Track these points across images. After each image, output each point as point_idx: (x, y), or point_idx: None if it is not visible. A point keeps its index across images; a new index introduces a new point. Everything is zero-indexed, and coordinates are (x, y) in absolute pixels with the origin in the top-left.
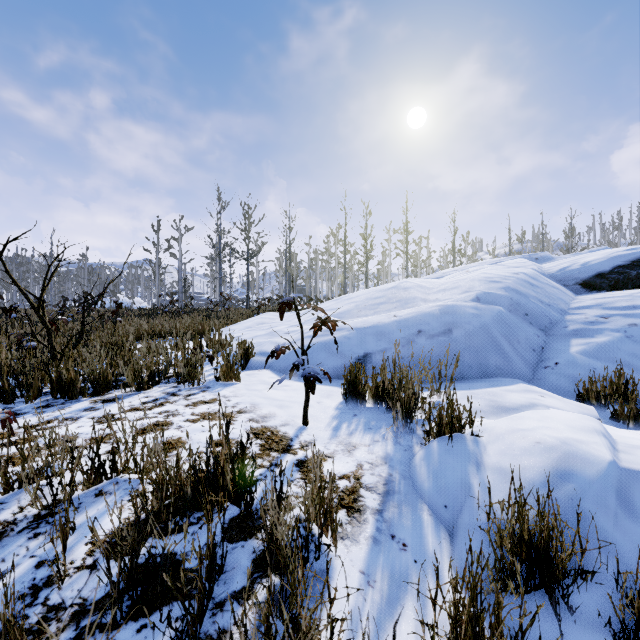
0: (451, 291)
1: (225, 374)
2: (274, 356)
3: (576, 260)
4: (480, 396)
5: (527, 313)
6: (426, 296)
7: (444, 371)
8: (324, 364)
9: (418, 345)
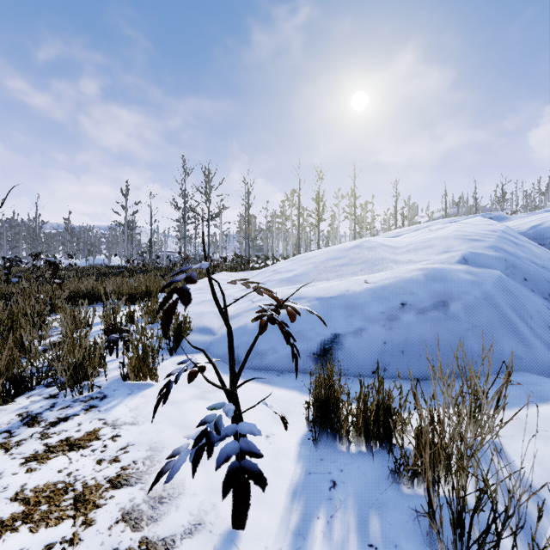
0: (425, 251)
1: (136, 370)
2: (165, 396)
3: (546, 218)
4: (542, 431)
5: (526, 278)
6: (395, 256)
7: (444, 362)
8: (278, 350)
9: (404, 324)
